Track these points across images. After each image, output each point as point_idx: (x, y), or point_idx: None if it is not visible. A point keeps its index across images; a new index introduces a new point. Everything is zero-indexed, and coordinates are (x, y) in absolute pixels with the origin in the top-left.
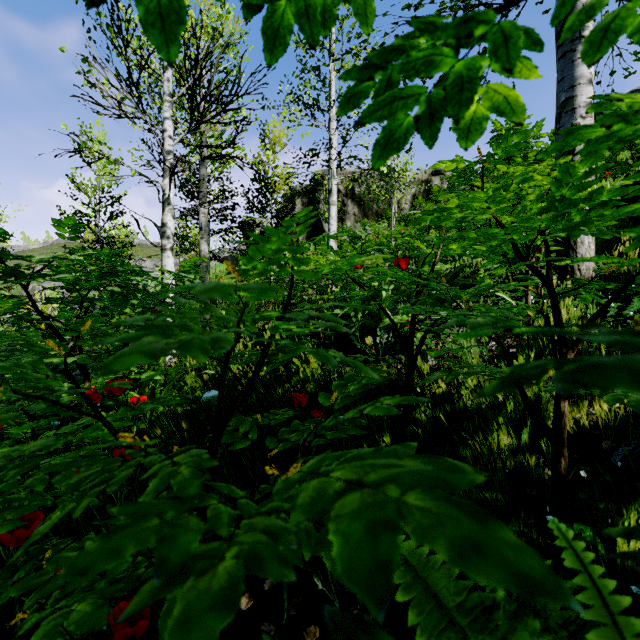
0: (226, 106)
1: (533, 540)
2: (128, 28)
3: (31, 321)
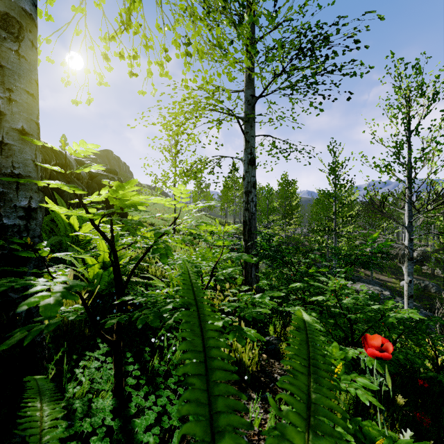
0: None
1: None
2: None
3: None
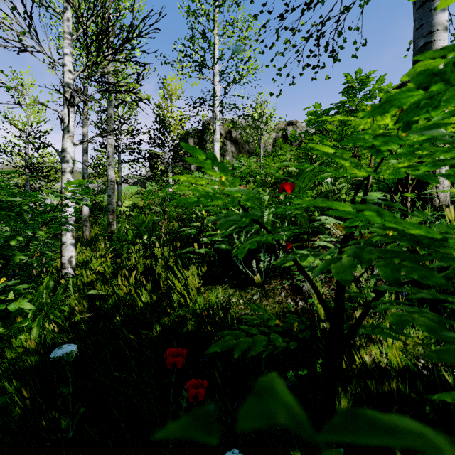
0: (121, 46)
1: None
2: None
3: None
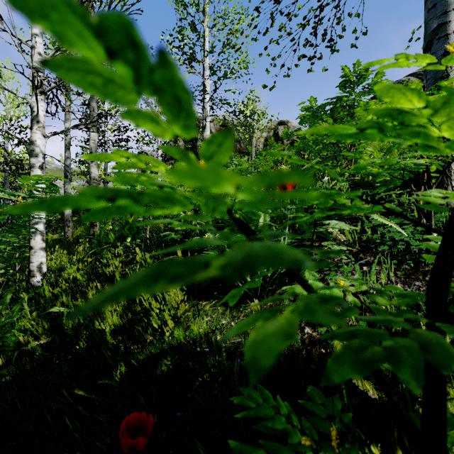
0: None
1: None
2: None
3: None
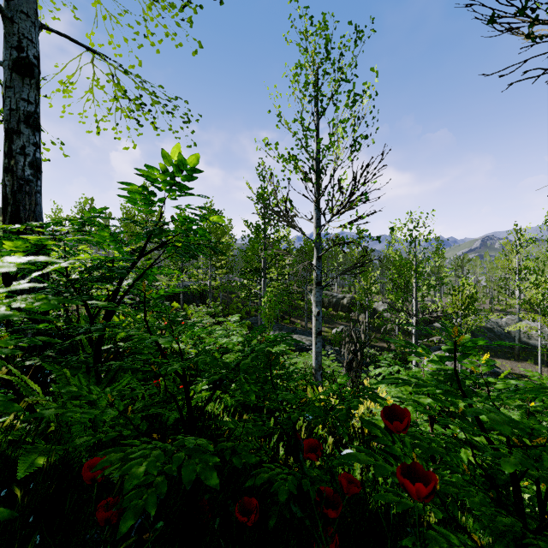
0: None
1: None
2: None
3: None
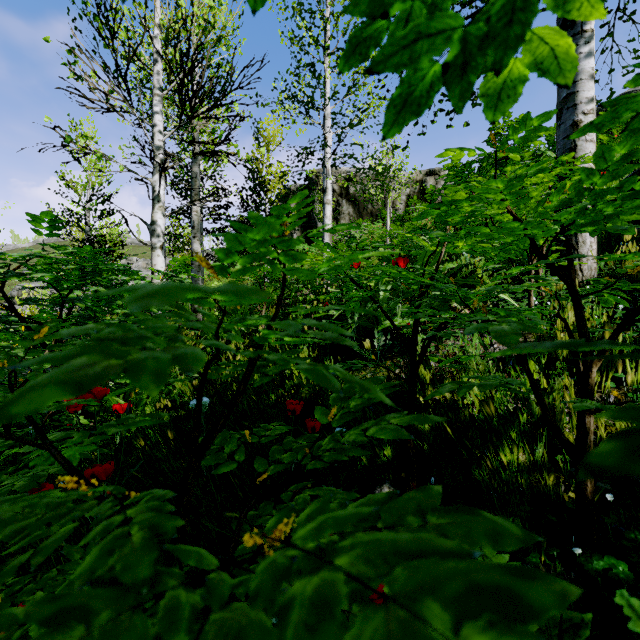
0: (218, 101)
1: (557, 574)
2: (115, 17)
3: (10, 323)
